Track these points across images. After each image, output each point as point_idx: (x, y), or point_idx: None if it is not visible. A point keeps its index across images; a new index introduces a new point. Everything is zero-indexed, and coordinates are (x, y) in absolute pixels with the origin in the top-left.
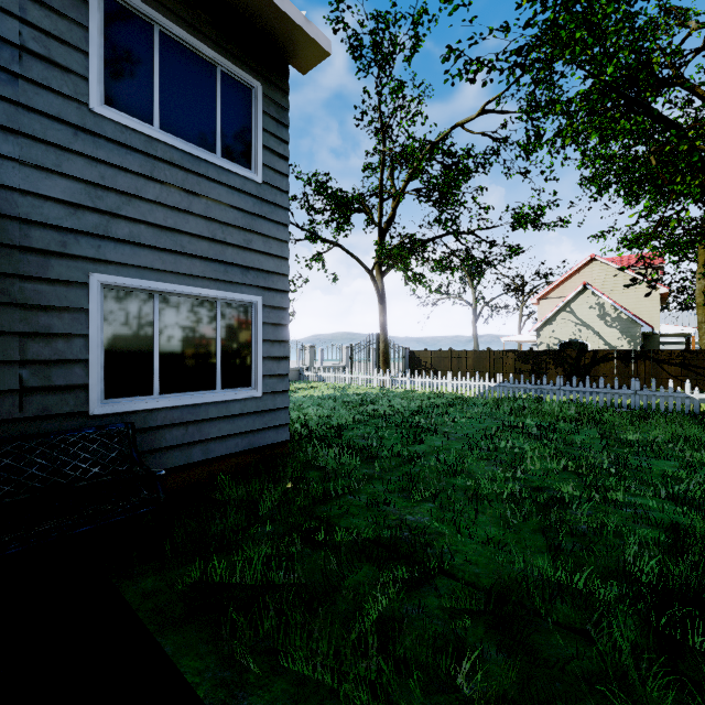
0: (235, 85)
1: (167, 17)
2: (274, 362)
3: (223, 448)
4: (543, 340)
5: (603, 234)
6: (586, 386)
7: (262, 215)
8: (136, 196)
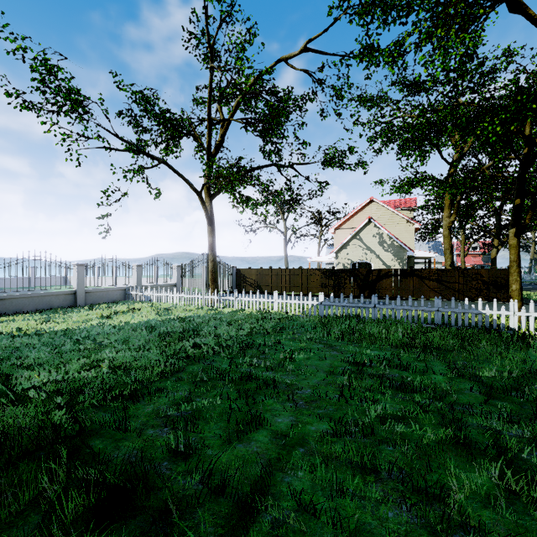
0: None
1: None
2: None
3: None
4: (340, 261)
5: (381, 181)
6: (397, 304)
7: None
8: None
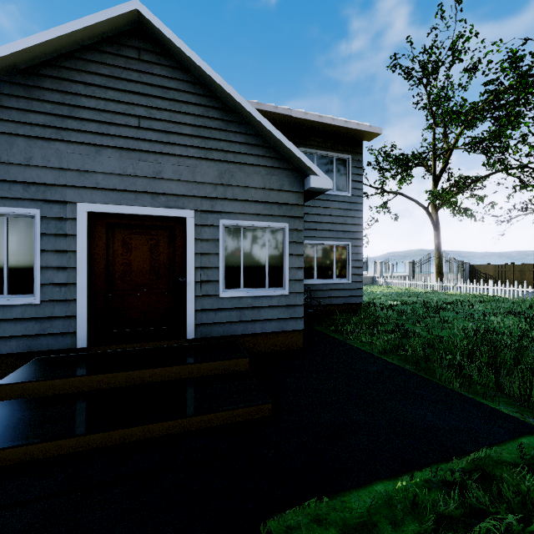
0: (340, 160)
1: (318, 149)
2: (356, 269)
3: (336, 301)
4: None
5: None
6: None
7: (351, 209)
8: (309, 214)
